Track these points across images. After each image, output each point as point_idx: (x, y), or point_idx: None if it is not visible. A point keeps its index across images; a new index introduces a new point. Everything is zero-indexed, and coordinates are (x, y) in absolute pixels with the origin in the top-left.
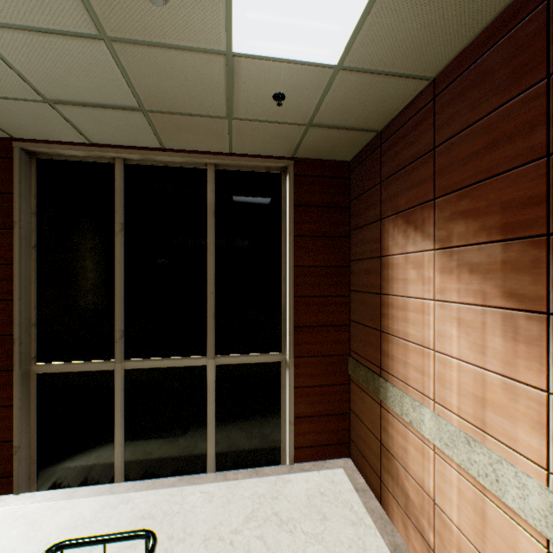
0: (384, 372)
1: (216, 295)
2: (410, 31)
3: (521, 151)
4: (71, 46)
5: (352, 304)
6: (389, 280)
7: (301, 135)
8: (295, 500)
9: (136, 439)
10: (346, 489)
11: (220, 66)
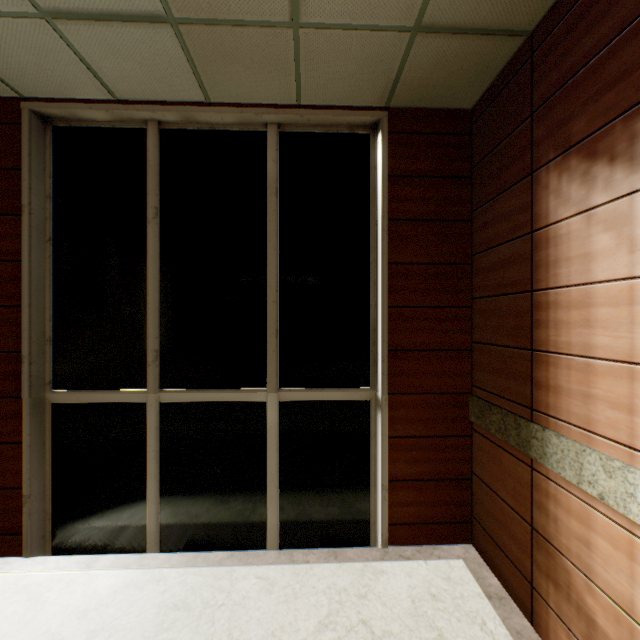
0: (538, 415)
1: (279, 306)
2: None
3: None
4: None
5: (477, 318)
6: (549, 265)
7: (401, 55)
8: (393, 603)
9: (174, 496)
10: (472, 593)
11: None
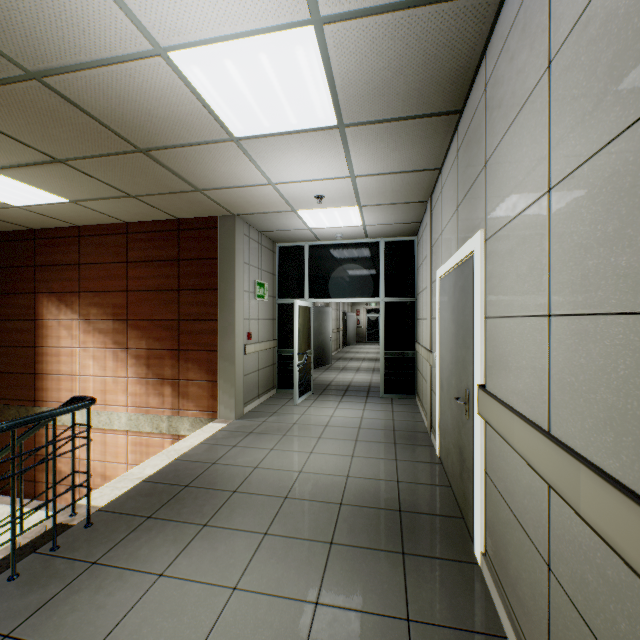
0: (39, 402)
1: None
2: (70, 214)
3: (120, 285)
4: None
5: None
6: (45, 337)
7: None
8: None
9: None
10: (0, 508)
11: None
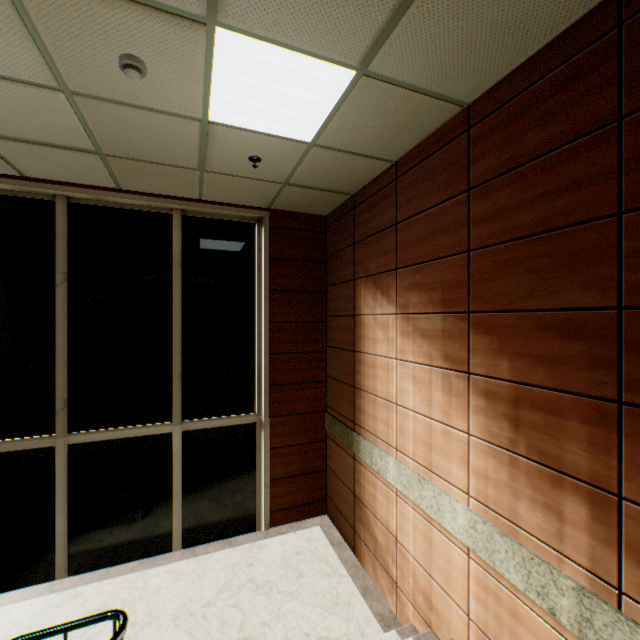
0: (357, 426)
1: (183, 355)
2: (373, 128)
3: (453, 243)
4: (21, 91)
5: (329, 360)
6: (361, 338)
7: (277, 191)
8: (272, 564)
9: (83, 525)
10: (323, 545)
11: (195, 128)
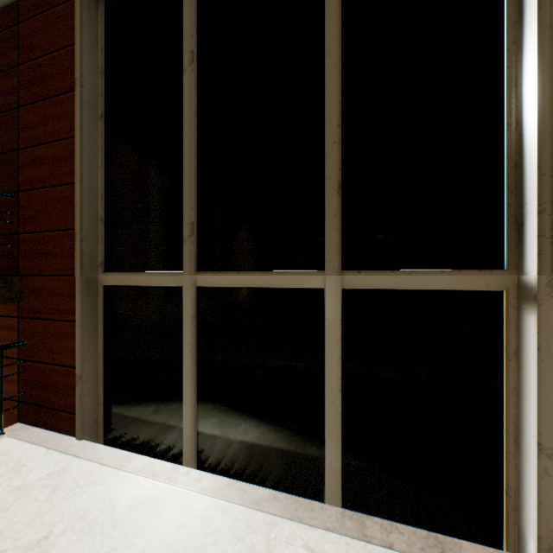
0: None
1: (342, 150)
2: None
3: None
4: None
5: None
6: None
7: None
8: None
9: (211, 402)
10: None
11: None
